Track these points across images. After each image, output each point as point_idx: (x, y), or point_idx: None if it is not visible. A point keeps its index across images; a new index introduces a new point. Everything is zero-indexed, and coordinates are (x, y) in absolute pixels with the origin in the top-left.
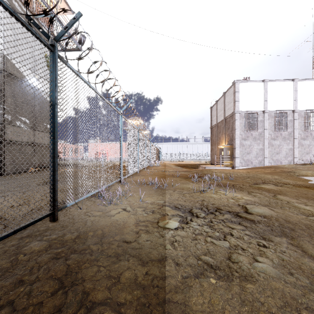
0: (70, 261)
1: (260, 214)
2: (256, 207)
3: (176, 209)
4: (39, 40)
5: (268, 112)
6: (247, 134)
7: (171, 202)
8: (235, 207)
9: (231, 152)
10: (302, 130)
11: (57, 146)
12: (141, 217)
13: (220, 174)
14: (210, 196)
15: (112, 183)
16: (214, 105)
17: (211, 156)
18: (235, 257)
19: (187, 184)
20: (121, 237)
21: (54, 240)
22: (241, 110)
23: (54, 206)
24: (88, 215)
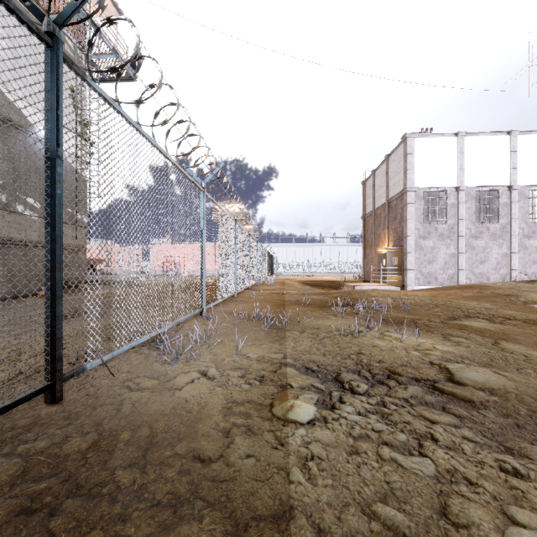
0: (61, 520)
1: (481, 385)
2: (467, 368)
3: (308, 373)
4: (16, 17)
5: (465, 189)
6: (428, 228)
7: (298, 357)
8: (426, 369)
9: (400, 261)
10: (526, 221)
11: (60, 246)
12: (236, 393)
13: (383, 299)
14: (372, 343)
15: (185, 317)
16: (369, 178)
17: (363, 267)
18: (458, 509)
19: (326, 319)
20: (191, 447)
21: (40, 454)
22: (418, 185)
23: (53, 371)
24: (128, 388)
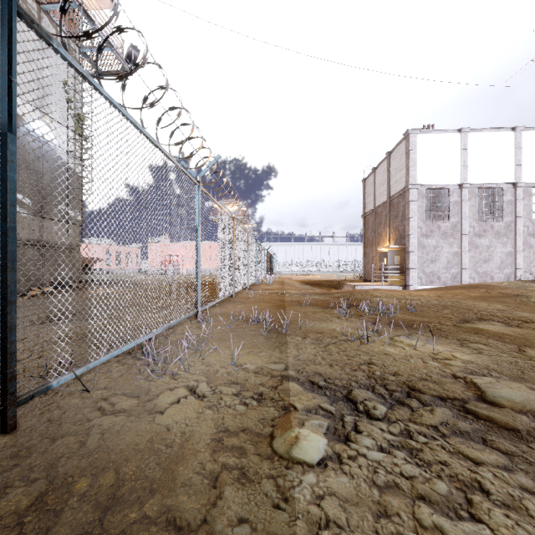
0: None
1: (521, 406)
2: (498, 383)
3: (313, 389)
4: None
5: (469, 186)
6: (431, 226)
7: (302, 368)
8: (451, 385)
9: (402, 260)
10: (531, 219)
11: (14, 240)
12: (229, 419)
13: (388, 300)
14: (383, 350)
15: (178, 320)
16: (370, 176)
17: (363, 266)
18: None
19: (329, 322)
20: (165, 506)
21: None
22: (420, 183)
23: (4, 394)
24: (100, 410)
